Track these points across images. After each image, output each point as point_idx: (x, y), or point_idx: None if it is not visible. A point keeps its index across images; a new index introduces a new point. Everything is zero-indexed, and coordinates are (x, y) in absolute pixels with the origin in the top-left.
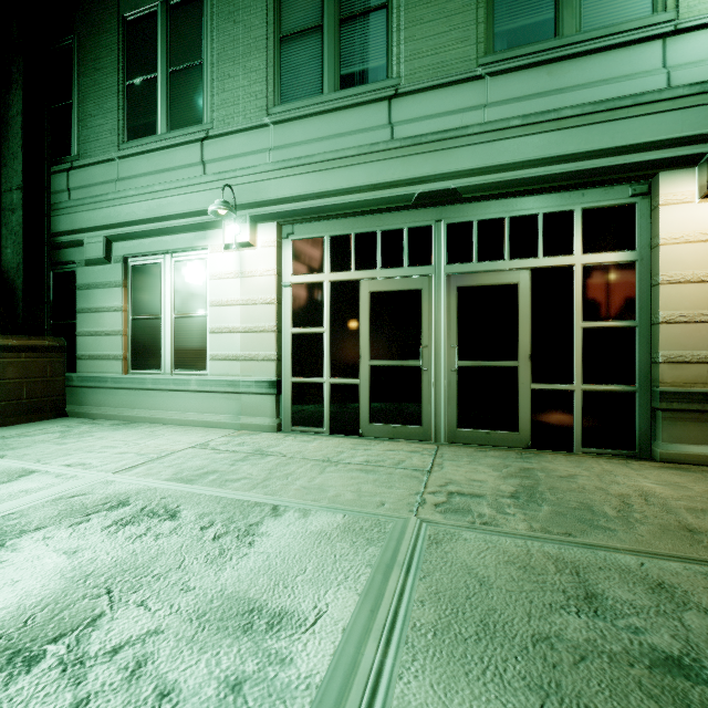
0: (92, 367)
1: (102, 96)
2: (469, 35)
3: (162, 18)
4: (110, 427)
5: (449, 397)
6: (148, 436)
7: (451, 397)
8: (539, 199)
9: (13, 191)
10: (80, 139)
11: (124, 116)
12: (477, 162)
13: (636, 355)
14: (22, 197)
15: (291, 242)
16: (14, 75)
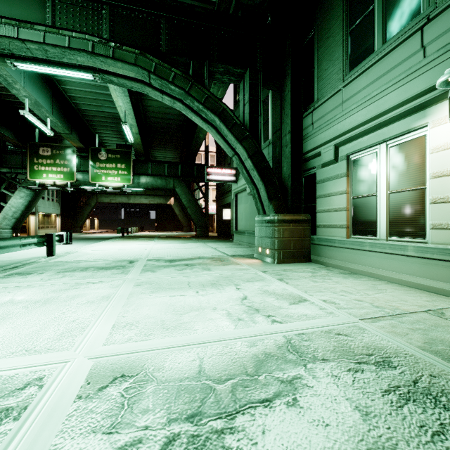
0: (325, 232)
1: (331, 53)
2: None
3: None
4: (339, 274)
5: None
6: (372, 288)
7: None
8: None
9: (286, 135)
10: (318, 90)
11: (347, 56)
12: None
13: None
14: (290, 136)
15: None
16: (287, 71)
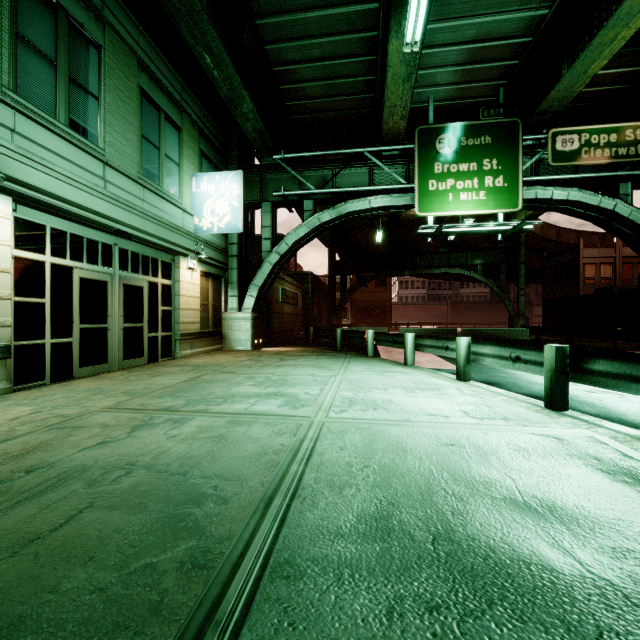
0: None
1: None
2: (134, 157)
3: None
4: None
5: (120, 344)
6: None
7: (121, 344)
8: (150, 250)
9: None
10: None
11: None
12: (140, 225)
13: (172, 321)
14: None
15: (14, 218)
16: None
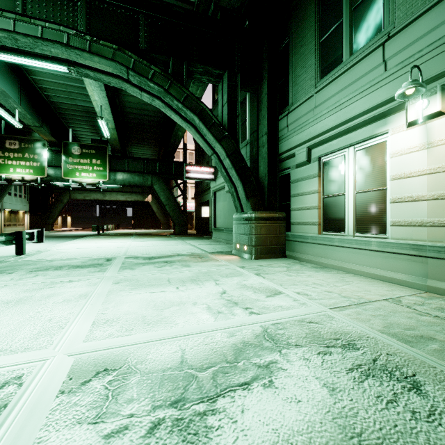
0: (299, 229)
1: (305, 60)
2: None
3: None
4: (311, 268)
5: None
6: (341, 281)
7: None
8: None
9: (263, 136)
10: (292, 94)
11: (318, 64)
12: None
13: None
14: (267, 138)
15: None
16: (263, 75)
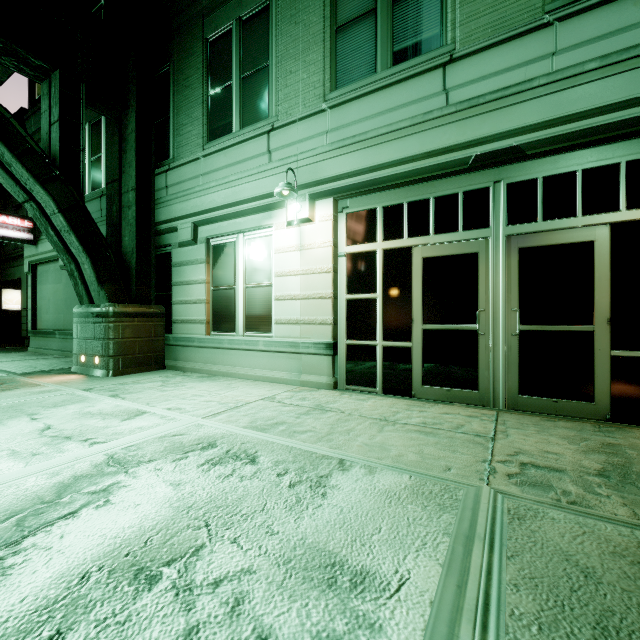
0: (183, 330)
1: (190, 108)
2: None
3: (236, 33)
4: (197, 379)
5: (509, 362)
6: (226, 388)
7: (512, 363)
8: (621, 146)
9: (129, 192)
10: (174, 146)
11: (207, 122)
12: (543, 114)
13: None
14: (135, 196)
15: (345, 215)
16: (130, 101)
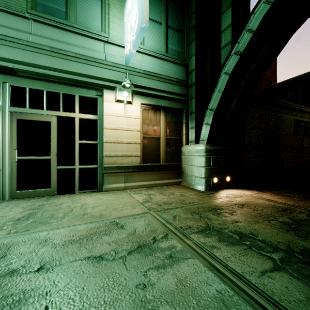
0: None
1: None
2: None
3: None
4: None
5: (12, 175)
6: None
7: (13, 175)
8: (61, 86)
9: None
10: None
11: None
12: (26, 59)
13: (98, 154)
14: None
15: None
16: None
